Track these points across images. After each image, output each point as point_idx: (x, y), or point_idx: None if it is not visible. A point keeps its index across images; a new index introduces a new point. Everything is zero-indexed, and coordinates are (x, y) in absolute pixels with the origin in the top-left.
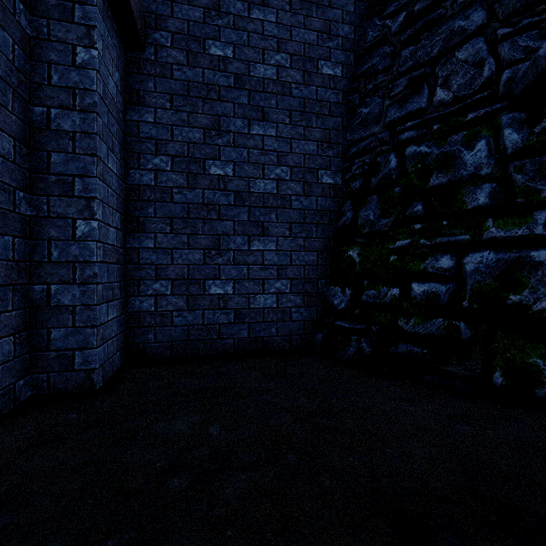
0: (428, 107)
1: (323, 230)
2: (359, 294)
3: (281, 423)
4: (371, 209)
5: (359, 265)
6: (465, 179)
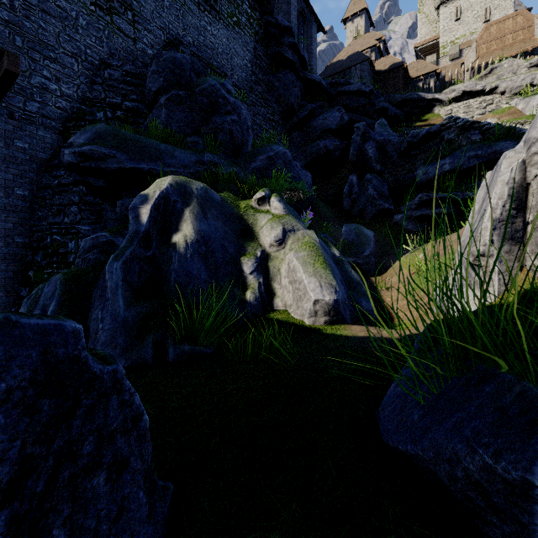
0: (63, 222)
1: (17, 263)
2: (33, 290)
3: None
4: (39, 256)
5: (33, 278)
6: (69, 252)
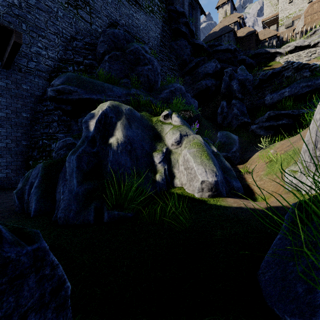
0: (49, 132)
1: (23, 156)
2: None
3: (1, 194)
4: (35, 152)
5: (32, 165)
6: (52, 150)
